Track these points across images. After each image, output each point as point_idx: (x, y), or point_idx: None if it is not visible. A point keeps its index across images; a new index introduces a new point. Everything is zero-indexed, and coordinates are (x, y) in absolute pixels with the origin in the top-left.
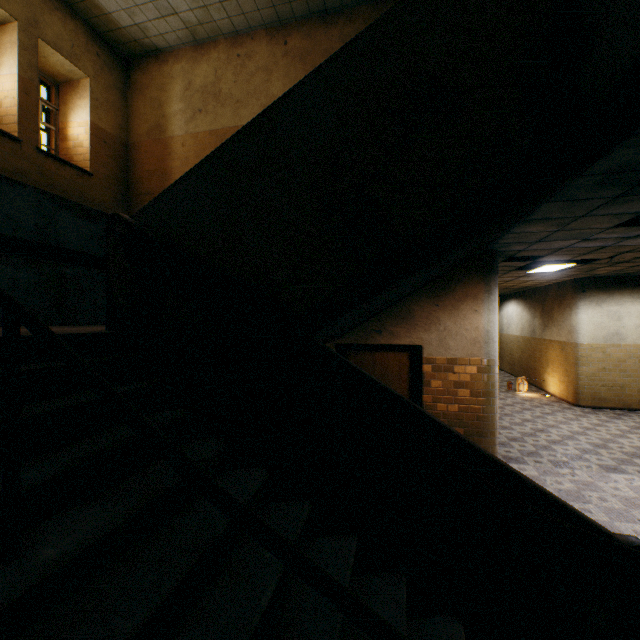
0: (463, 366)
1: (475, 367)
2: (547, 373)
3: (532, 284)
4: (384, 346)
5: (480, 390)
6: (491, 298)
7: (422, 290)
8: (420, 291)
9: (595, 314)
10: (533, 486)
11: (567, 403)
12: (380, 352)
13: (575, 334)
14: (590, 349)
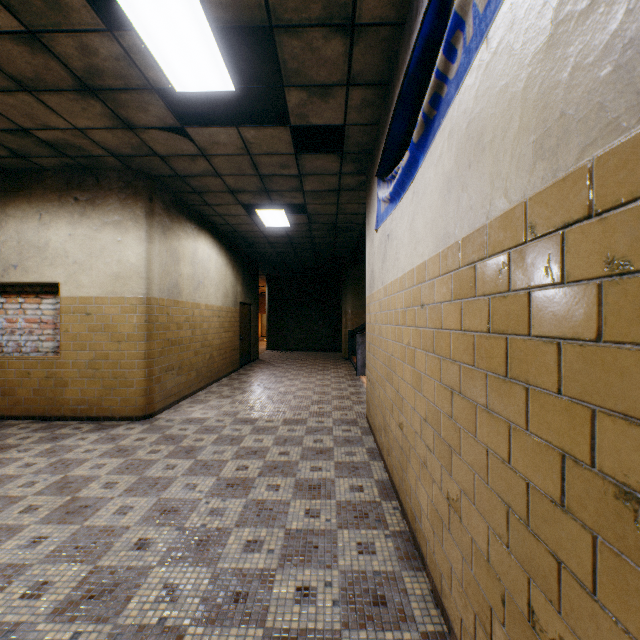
0: None
1: None
2: None
3: None
4: None
5: None
6: None
7: None
8: None
9: None
10: None
11: None
12: None
13: None
14: None
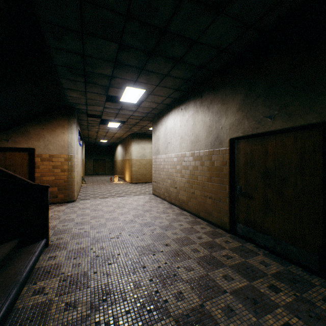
0: (58, 158)
1: (63, 158)
2: (126, 173)
3: (120, 136)
4: (13, 149)
5: (66, 169)
6: (71, 128)
7: (35, 120)
8: (34, 121)
9: (137, 147)
10: (2, 170)
11: (129, 183)
12: (10, 152)
13: (131, 155)
14: (136, 161)
